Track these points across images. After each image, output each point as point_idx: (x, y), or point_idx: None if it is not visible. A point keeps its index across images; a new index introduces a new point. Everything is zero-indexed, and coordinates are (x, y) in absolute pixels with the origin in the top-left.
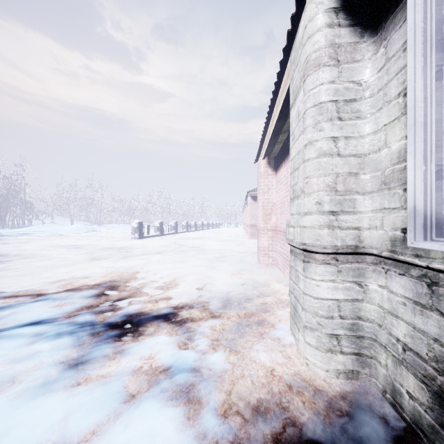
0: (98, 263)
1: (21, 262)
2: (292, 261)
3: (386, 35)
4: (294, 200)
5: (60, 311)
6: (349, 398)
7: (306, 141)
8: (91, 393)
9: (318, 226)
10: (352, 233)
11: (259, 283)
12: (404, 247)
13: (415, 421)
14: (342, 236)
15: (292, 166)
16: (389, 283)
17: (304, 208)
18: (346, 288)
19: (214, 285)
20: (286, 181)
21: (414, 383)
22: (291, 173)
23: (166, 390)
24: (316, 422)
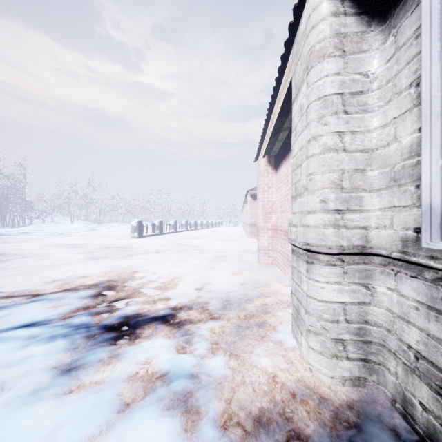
0: (96, 262)
1: (19, 261)
2: (294, 262)
3: (396, 22)
4: (296, 198)
5: (55, 312)
6: (357, 408)
7: (309, 136)
8: (84, 401)
9: (322, 225)
10: (358, 232)
11: (259, 283)
12: (417, 248)
13: (430, 435)
14: (348, 236)
15: (294, 163)
16: (399, 286)
17: (308, 206)
18: (352, 291)
19: (214, 285)
20: (287, 179)
21: (428, 394)
22: (293, 170)
23: (162, 399)
24: (322, 434)
